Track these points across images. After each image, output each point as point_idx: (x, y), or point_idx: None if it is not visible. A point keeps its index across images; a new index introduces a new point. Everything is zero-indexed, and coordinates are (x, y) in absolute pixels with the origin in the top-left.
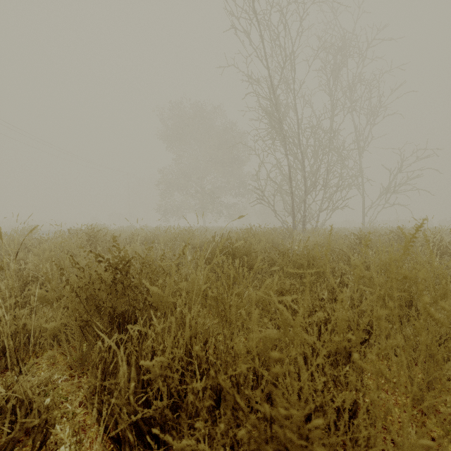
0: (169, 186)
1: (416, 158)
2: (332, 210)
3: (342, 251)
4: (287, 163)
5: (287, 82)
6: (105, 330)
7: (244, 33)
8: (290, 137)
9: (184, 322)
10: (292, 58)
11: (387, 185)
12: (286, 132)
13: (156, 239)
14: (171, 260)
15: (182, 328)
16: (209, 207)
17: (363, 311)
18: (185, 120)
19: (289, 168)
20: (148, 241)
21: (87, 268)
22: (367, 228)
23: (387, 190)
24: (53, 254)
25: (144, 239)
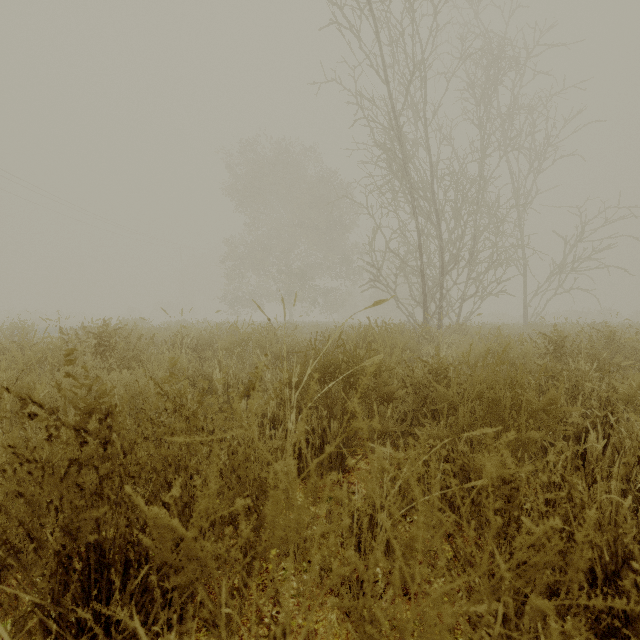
0: (240, 263)
1: (605, 221)
2: (482, 297)
3: (538, 365)
4: (416, 227)
5: (415, 106)
6: (39, 601)
7: (352, 30)
8: (420, 189)
9: (253, 556)
10: (425, 68)
11: (561, 261)
12: (414, 180)
13: (215, 341)
14: (237, 379)
15: (248, 568)
16: (298, 293)
17: (633, 502)
18: (263, 167)
19: (418, 234)
20: (202, 345)
21: (89, 396)
22: (536, 324)
23: (561, 268)
24: (11, 375)
25: (197, 342)
